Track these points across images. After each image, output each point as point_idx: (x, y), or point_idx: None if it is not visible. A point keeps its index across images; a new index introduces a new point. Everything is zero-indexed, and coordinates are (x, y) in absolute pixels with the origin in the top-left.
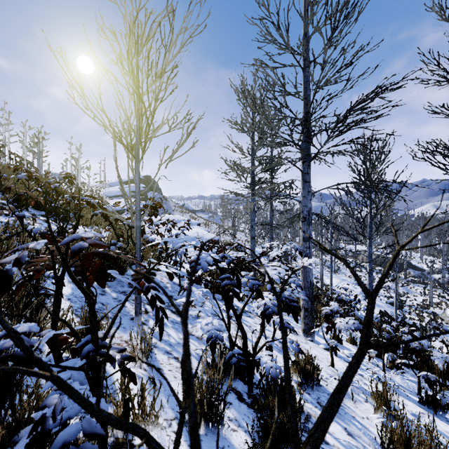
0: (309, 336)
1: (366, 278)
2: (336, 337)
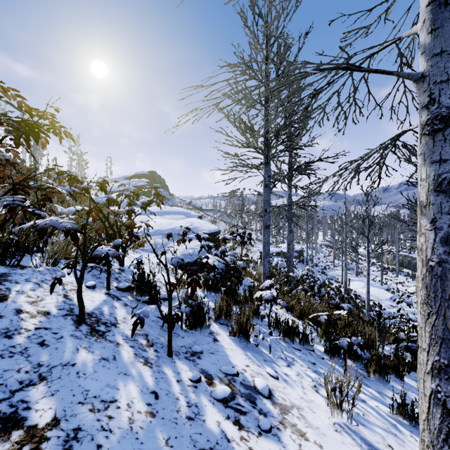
0: None
1: (393, 282)
2: None
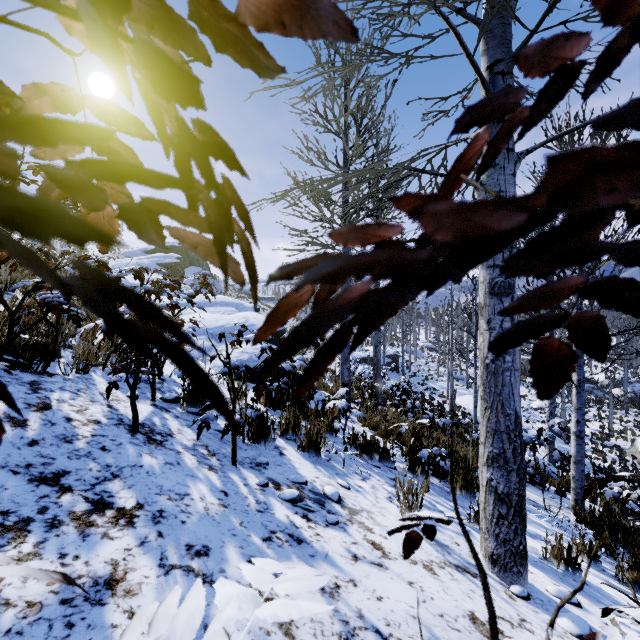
0: (514, 577)
1: None
2: (562, 556)
